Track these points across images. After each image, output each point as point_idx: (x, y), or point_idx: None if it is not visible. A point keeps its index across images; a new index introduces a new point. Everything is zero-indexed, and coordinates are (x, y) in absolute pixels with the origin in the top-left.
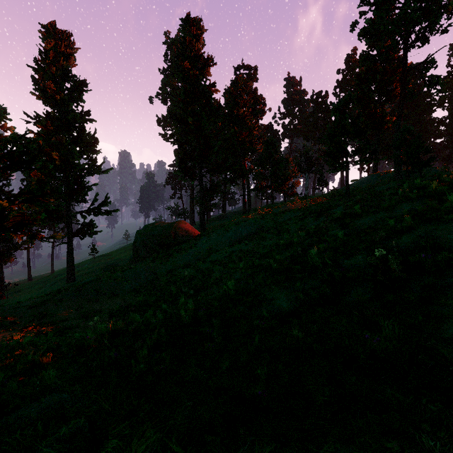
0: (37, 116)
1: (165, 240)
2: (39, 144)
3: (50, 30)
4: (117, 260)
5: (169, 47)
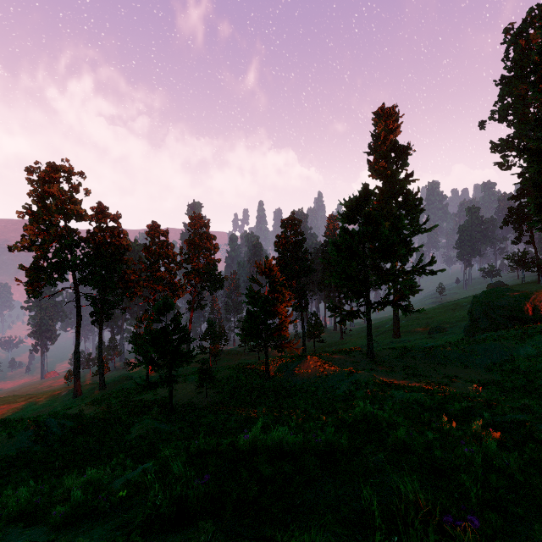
0: None
1: (517, 314)
2: None
3: (380, 113)
4: (440, 322)
5: (511, 42)
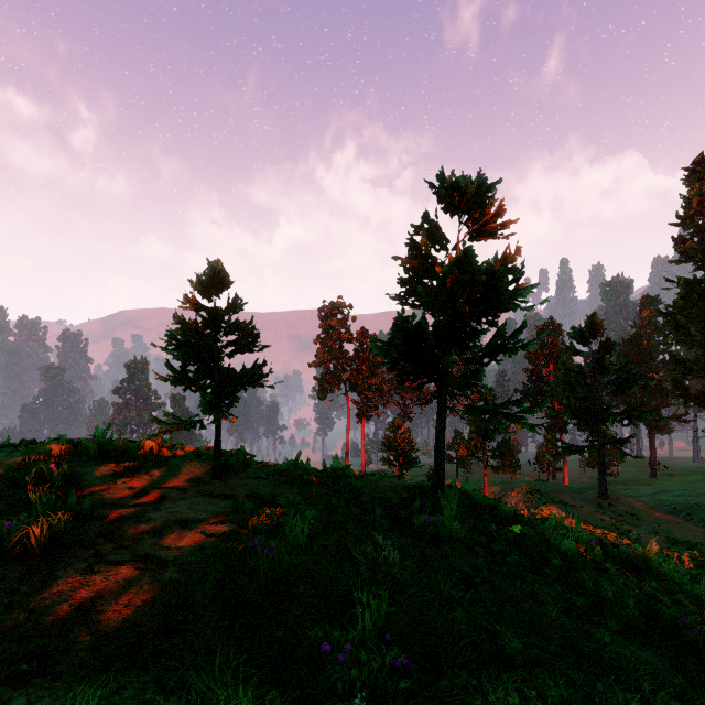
0: (679, 279)
1: None
2: (676, 319)
3: (695, 168)
4: None
5: None
